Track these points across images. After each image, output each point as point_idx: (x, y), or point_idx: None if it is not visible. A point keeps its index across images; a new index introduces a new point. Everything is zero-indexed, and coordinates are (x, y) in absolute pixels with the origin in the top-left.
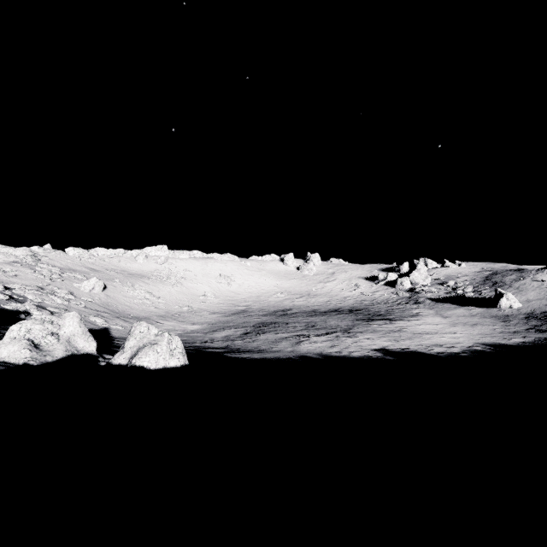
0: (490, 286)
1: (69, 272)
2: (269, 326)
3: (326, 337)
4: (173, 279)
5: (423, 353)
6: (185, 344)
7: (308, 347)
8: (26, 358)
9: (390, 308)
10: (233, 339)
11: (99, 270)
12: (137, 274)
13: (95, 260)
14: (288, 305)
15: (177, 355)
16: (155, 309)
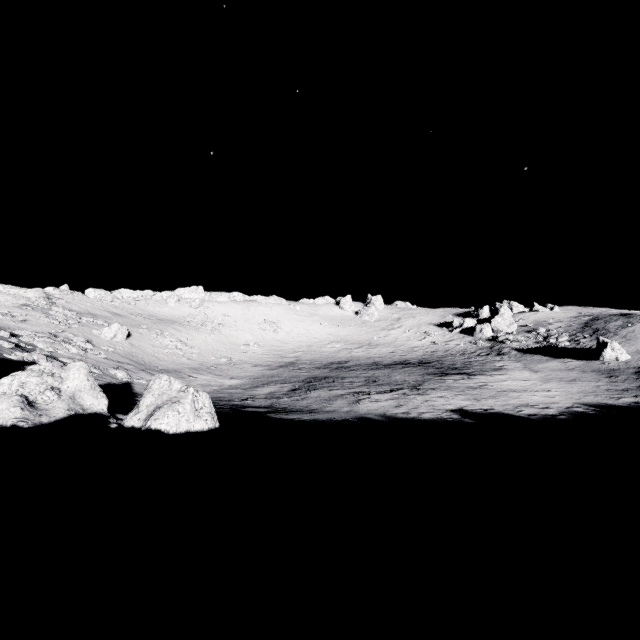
0: (590, 334)
1: (88, 317)
2: (322, 382)
3: (390, 394)
4: (210, 325)
5: (510, 415)
6: (220, 402)
7: (368, 407)
8: (16, 418)
9: (467, 360)
10: (279, 397)
11: (123, 315)
12: (167, 320)
13: (119, 303)
14: (345, 356)
15: (204, 416)
16: (188, 361)
